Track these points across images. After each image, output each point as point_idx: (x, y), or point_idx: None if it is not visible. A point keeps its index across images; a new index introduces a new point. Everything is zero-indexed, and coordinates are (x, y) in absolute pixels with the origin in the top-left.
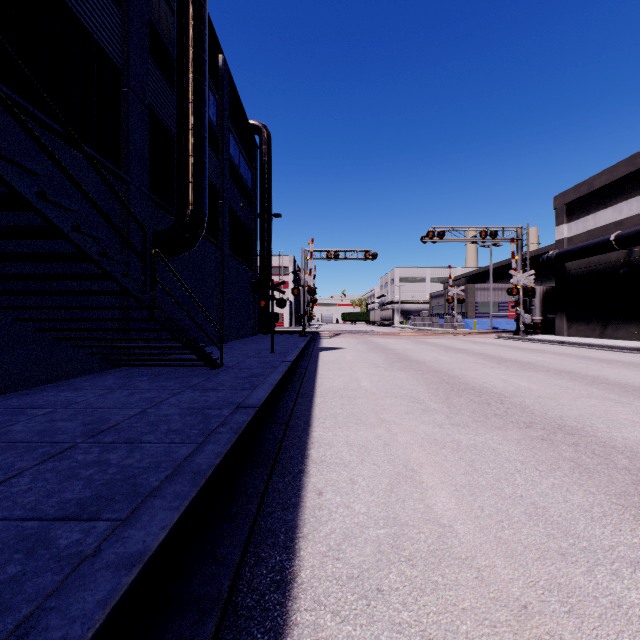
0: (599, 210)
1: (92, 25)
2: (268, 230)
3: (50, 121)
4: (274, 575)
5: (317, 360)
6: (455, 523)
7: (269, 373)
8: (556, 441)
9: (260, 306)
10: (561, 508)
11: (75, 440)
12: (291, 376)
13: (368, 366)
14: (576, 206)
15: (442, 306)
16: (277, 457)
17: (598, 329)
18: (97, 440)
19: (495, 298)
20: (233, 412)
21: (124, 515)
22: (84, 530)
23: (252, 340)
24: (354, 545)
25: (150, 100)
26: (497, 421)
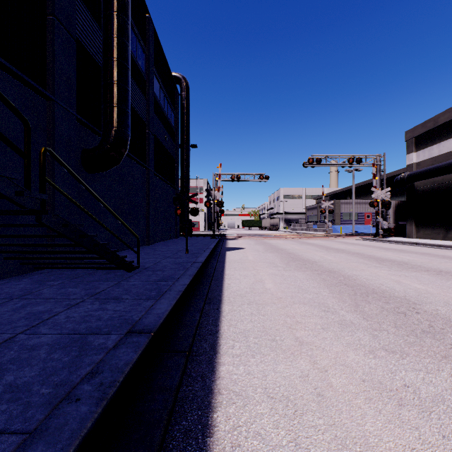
0: (442, 141)
1: None
2: (186, 157)
3: None
4: None
5: (224, 259)
6: None
7: (179, 276)
8: None
9: (176, 214)
10: None
11: None
12: (200, 277)
13: (268, 265)
14: (423, 138)
15: (315, 216)
16: (165, 434)
17: (442, 233)
18: None
19: (355, 210)
20: (119, 342)
21: None
22: None
23: (173, 241)
24: None
25: (79, 34)
26: (434, 343)
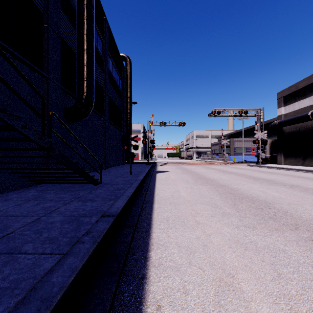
0: (301, 99)
1: None
2: (130, 110)
3: None
4: None
5: (155, 178)
6: None
7: (127, 188)
8: None
9: (124, 149)
10: None
11: None
12: (140, 189)
13: (183, 182)
14: (289, 98)
15: (217, 149)
16: (126, 260)
17: (301, 161)
18: None
19: (244, 145)
20: (98, 220)
21: None
22: None
23: (121, 167)
24: None
25: (62, 34)
26: (273, 223)
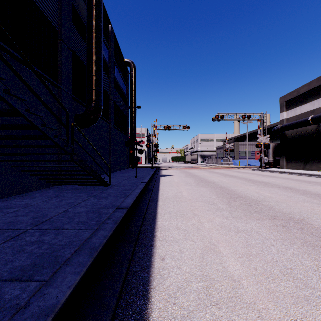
0: (303, 104)
1: (42, 6)
2: (134, 115)
3: (18, 55)
4: (136, 315)
5: (159, 181)
6: (241, 279)
7: (134, 188)
8: (290, 227)
9: (130, 153)
10: (301, 269)
11: (26, 227)
12: (146, 190)
13: (186, 184)
14: (291, 102)
15: (222, 153)
16: (138, 236)
17: (302, 165)
18: (38, 227)
19: (249, 149)
20: (115, 211)
21: (47, 277)
22: (22, 288)
23: (126, 171)
24: (183, 294)
25: (73, 46)
26: (257, 215)
